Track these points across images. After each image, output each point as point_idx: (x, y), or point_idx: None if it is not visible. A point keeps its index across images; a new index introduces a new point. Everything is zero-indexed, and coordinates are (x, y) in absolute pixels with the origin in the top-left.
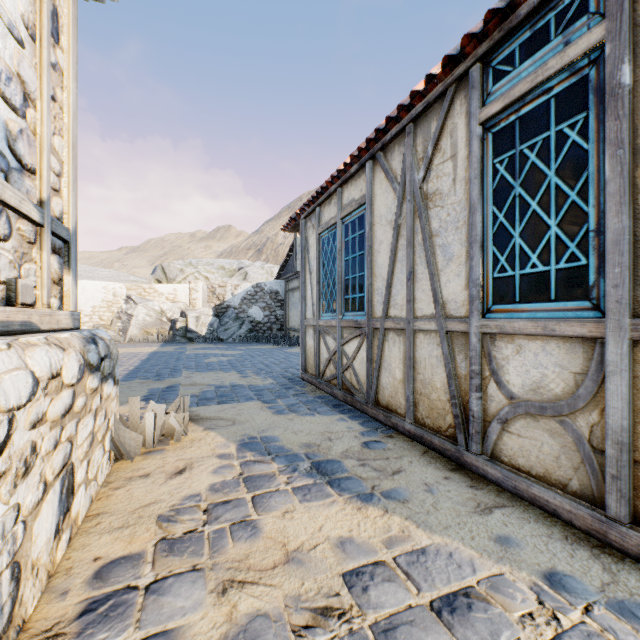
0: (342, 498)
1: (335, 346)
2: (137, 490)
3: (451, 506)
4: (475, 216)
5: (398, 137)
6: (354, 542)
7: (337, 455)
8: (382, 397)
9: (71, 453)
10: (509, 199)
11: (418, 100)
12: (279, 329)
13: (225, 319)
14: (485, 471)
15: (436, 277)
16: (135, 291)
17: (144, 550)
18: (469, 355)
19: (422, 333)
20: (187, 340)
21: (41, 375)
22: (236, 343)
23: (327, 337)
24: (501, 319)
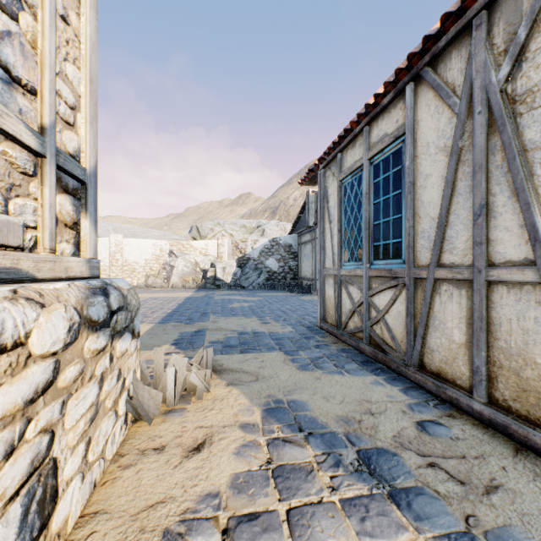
0: (424, 539)
1: (361, 297)
2: (147, 473)
3: None
4: None
5: (457, 39)
6: None
7: (388, 442)
8: (429, 361)
9: (50, 446)
10: None
11: None
12: (292, 278)
13: (246, 269)
14: None
15: (535, 207)
16: (176, 247)
17: None
18: None
19: (504, 285)
20: (215, 287)
21: None
22: (255, 290)
23: (350, 287)
24: None
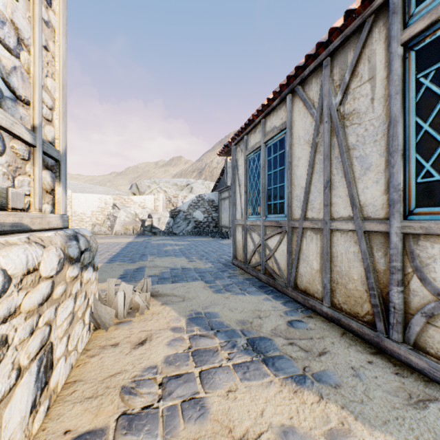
0: (278, 379)
1: (259, 240)
2: (107, 359)
3: (383, 395)
4: (396, 128)
5: (315, 71)
6: (296, 433)
7: (267, 333)
8: (300, 283)
9: (50, 334)
10: (436, 109)
11: (336, 36)
12: (214, 226)
13: (177, 219)
14: (408, 359)
15: (353, 184)
16: (119, 201)
17: (107, 425)
18: (389, 253)
19: (339, 232)
20: (152, 234)
21: (14, 272)
22: (185, 236)
23: (253, 233)
24: (427, 221)
